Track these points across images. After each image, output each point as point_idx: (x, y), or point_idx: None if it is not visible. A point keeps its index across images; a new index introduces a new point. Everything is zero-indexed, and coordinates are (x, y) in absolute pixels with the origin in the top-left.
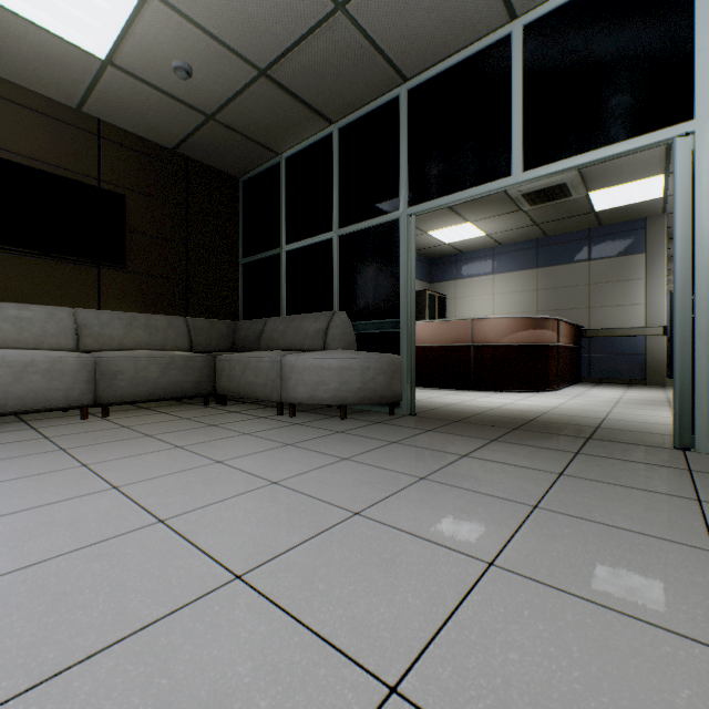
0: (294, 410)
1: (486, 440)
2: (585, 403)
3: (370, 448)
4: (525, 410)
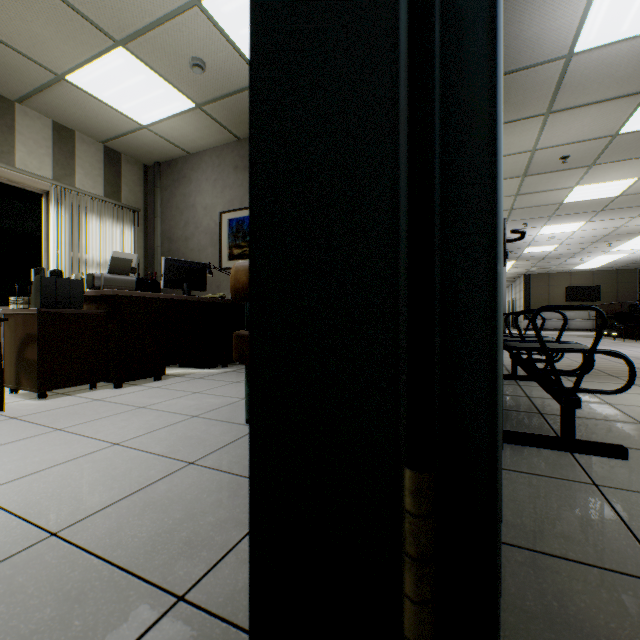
0: None
1: None
2: None
3: None
4: None
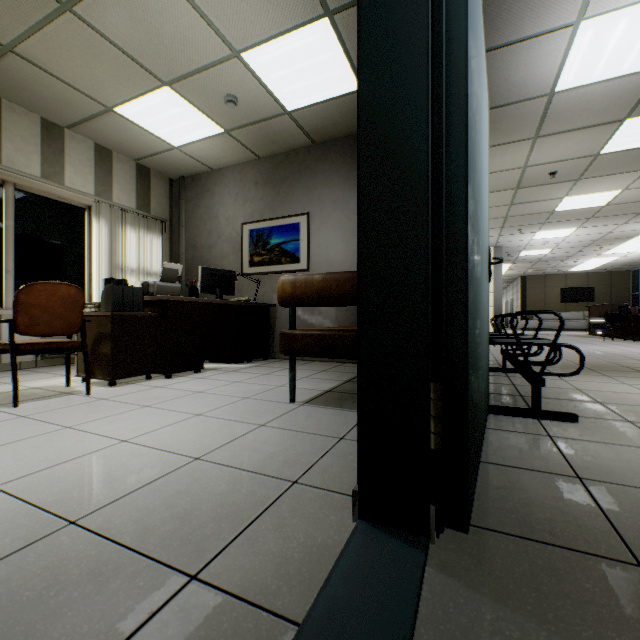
0: None
1: None
2: None
3: None
4: None
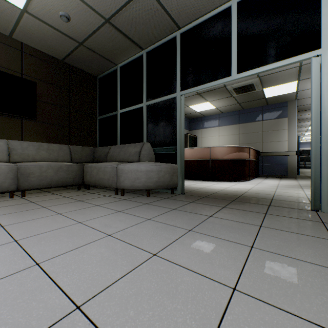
0: (123, 192)
1: (220, 207)
2: (263, 187)
3: (162, 212)
4: (236, 191)
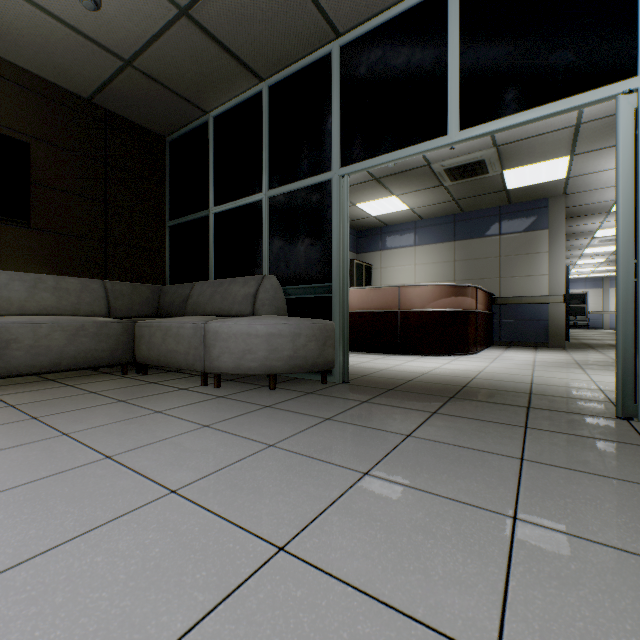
0: (218, 380)
1: (427, 413)
2: (506, 367)
3: (301, 428)
4: (454, 375)
